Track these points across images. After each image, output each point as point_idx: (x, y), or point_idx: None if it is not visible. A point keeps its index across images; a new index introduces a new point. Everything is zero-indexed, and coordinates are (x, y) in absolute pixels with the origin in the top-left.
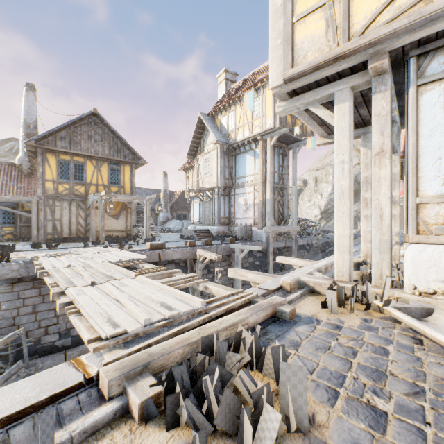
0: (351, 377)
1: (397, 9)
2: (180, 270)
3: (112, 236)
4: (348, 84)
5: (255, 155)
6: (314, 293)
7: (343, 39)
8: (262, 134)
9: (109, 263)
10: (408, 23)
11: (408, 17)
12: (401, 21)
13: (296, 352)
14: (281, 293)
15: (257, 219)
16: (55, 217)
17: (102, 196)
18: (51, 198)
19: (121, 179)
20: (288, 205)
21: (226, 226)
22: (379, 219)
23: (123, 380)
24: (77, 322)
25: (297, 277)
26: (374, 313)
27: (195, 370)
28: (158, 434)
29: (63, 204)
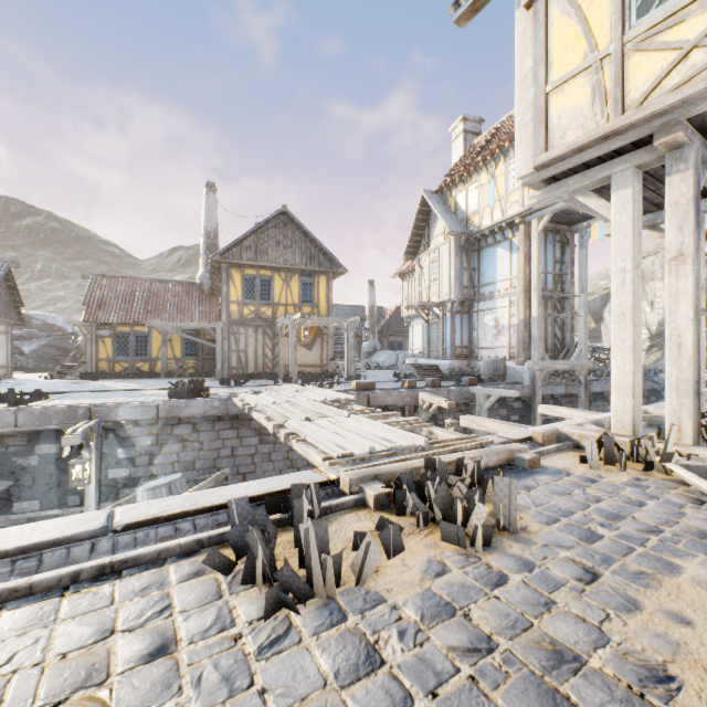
0: (581, 513)
1: (690, 68)
2: (398, 413)
3: (304, 373)
4: (631, 163)
5: (512, 247)
6: (579, 450)
7: (615, 112)
8: (523, 215)
9: (315, 402)
10: (704, 88)
11: (704, 80)
12: (694, 86)
13: (527, 492)
14: (528, 445)
15: (514, 349)
16: (239, 347)
17: (294, 320)
18: (236, 324)
19: (314, 295)
20: (572, 326)
21: (464, 360)
22: (677, 350)
23: (360, 482)
24: (305, 448)
25: (555, 427)
26: (656, 475)
27: (418, 480)
28: (390, 517)
29: (248, 331)
